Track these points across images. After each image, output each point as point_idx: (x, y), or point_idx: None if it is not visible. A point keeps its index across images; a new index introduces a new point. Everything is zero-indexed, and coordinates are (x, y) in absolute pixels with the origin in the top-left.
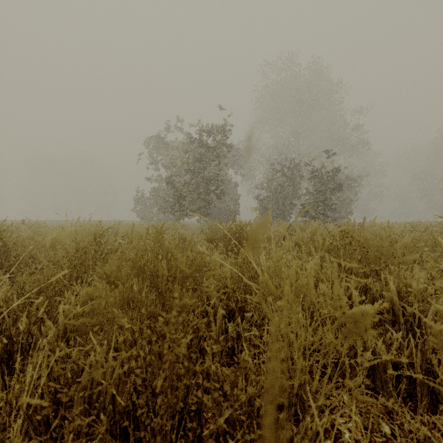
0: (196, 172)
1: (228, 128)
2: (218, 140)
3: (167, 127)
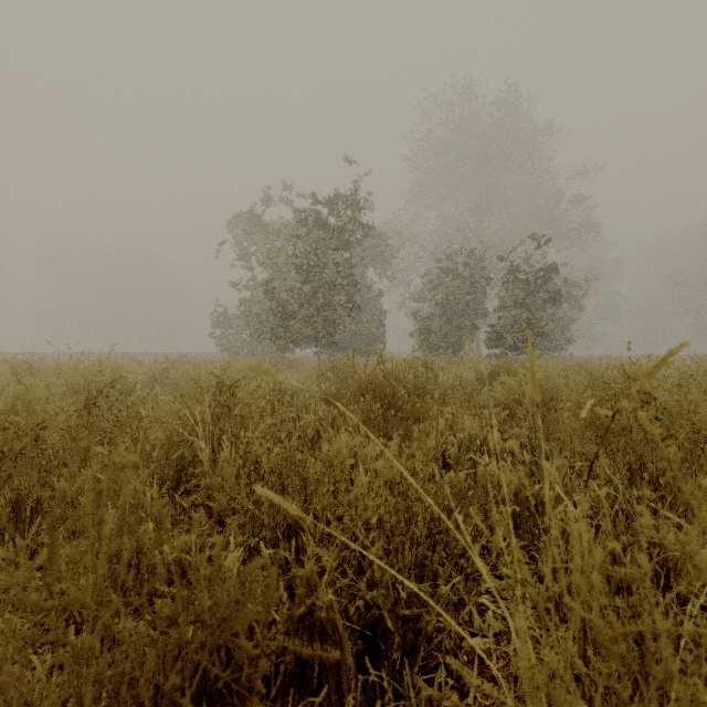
0: (312, 271)
1: (367, 197)
2: (349, 218)
3: (265, 198)
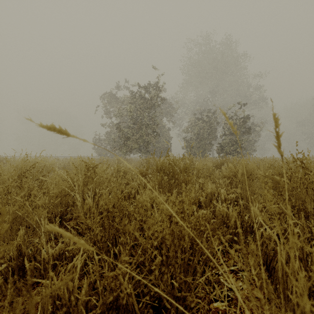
0: (138, 118)
1: (163, 85)
2: (155, 94)
3: (117, 86)
